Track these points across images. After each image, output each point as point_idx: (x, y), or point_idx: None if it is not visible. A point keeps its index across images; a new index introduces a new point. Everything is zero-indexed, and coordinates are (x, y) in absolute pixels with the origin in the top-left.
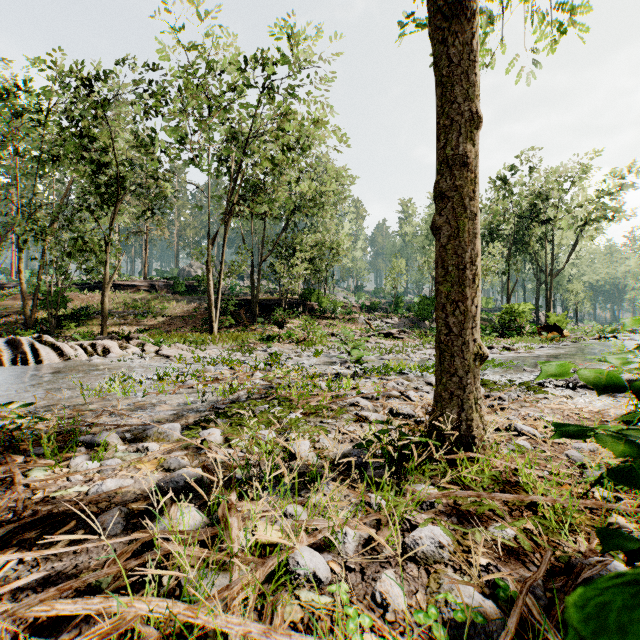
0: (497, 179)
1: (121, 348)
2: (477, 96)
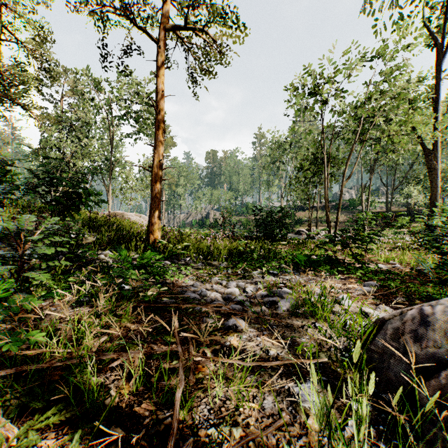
0: None
1: None
2: (438, 183)
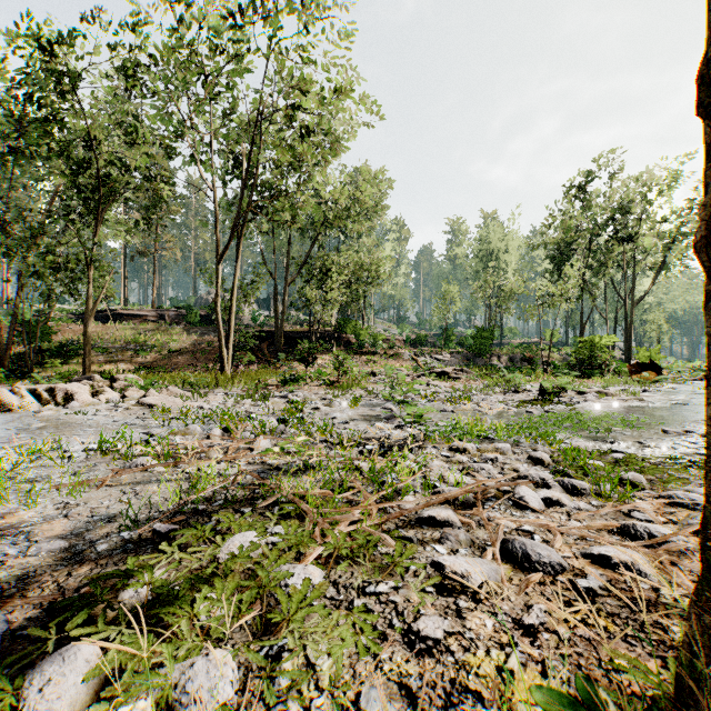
0: (569, 187)
1: (95, 393)
2: None
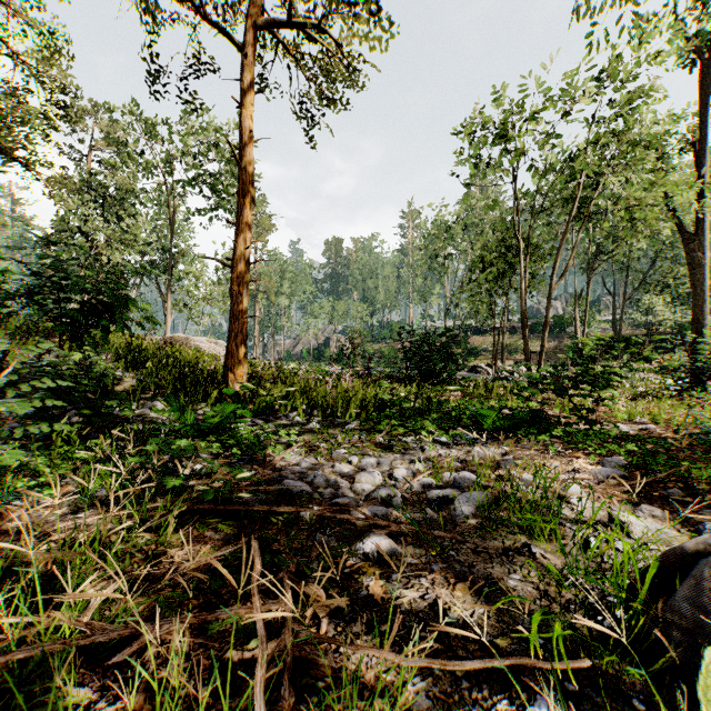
0: None
1: None
2: (706, 289)
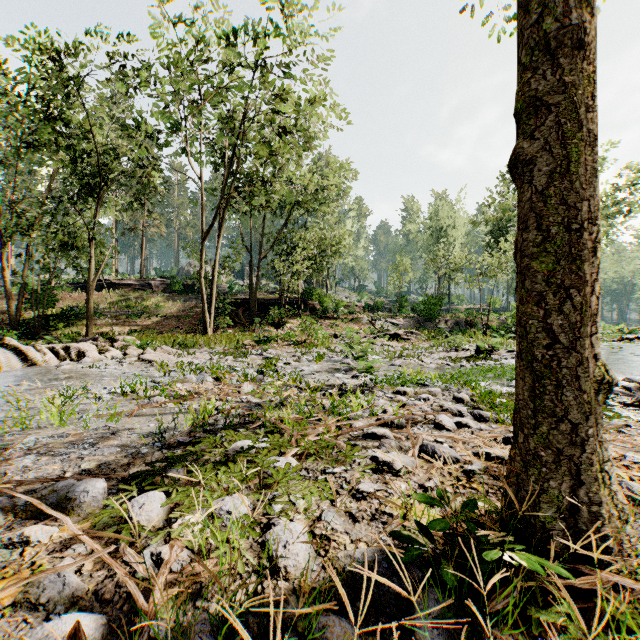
0: (507, 172)
1: (101, 351)
2: None
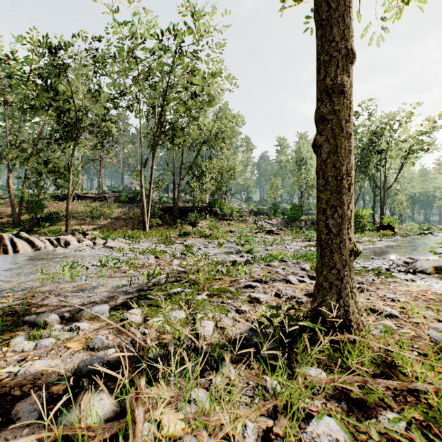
0: None
1: (78, 241)
2: (351, 36)
